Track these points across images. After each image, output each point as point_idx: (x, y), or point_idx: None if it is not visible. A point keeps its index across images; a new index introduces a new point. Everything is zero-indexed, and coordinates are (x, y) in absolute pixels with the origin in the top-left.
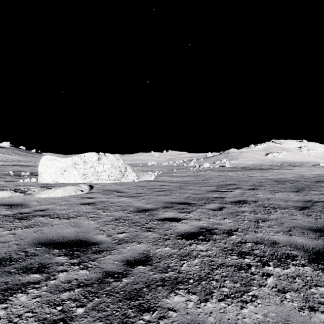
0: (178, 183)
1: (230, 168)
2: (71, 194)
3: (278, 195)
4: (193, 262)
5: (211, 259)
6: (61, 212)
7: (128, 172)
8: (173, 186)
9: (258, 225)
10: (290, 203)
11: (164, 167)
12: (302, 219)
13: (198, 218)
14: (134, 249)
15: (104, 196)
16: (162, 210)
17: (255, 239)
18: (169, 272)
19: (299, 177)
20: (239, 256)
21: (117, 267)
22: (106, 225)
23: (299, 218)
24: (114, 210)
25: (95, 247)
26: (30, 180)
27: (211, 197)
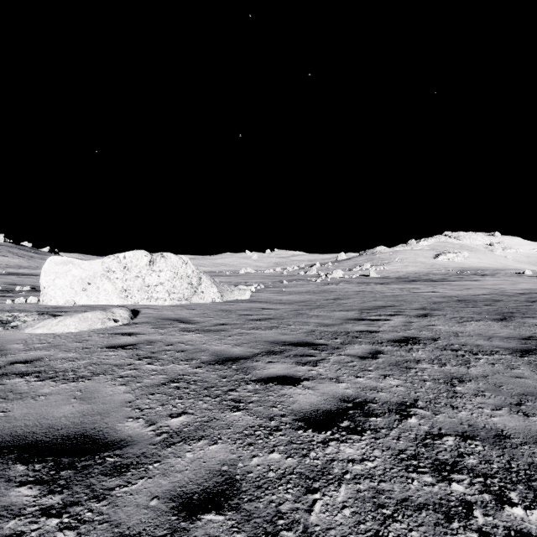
0: (292, 305)
1: (378, 278)
2: (94, 327)
3: (470, 326)
4: (337, 499)
5: (377, 488)
6: (62, 366)
7: (205, 286)
8: (283, 310)
9: (454, 390)
10: (497, 343)
11: (267, 277)
12: (534, 376)
13: (335, 376)
14: (201, 459)
15: (156, 331)
16: (263, 360)
17: (458, 425)
18: (281, 534)
19: (498, 295)
20: (438, 476)
21: (153, 519)
22: (148, 394)
23: (528, 374)
24: (170, 360)
25: (113, 456)
26: (26, 301)
27: (353, 331)
